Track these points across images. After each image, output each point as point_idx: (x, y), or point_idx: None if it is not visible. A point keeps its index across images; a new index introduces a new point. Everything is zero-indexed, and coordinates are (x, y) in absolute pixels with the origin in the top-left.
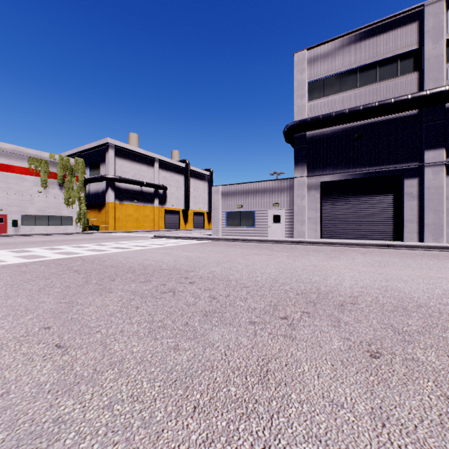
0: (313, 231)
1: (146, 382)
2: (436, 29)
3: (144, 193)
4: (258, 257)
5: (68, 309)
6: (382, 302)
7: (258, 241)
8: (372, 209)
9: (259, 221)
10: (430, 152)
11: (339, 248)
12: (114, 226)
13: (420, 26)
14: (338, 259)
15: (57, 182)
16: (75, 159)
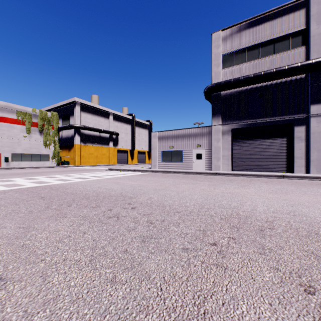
0: (226, 165)
1: None
2: (319, 13)
3: (101, 138)
4: (186, 186)
5: (23, 234)
6: (295, 226)
7: (185, 173)
8: (271, 149)
9: (186, 158)
10: (314, 106)
11: (247, 178)
12: (80, 162)
13: (307, 11)
14: (248, 187)
15: (38, 129)
16: (51, 113)
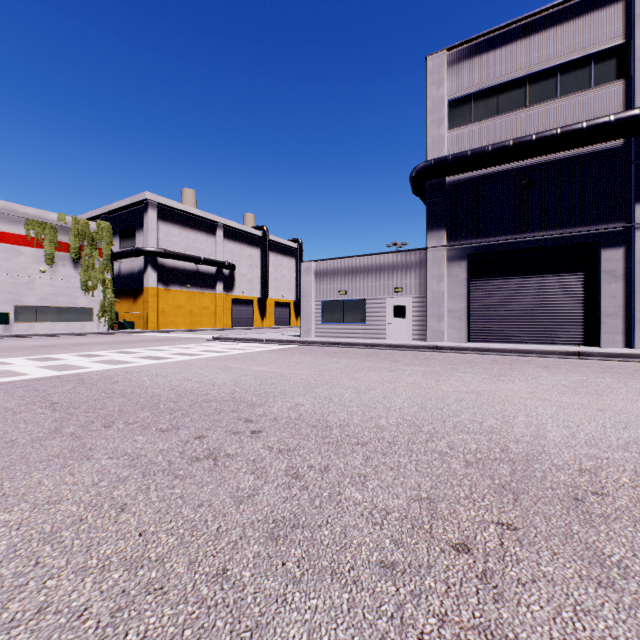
0: (457, 331)
1: None
2: None
3: (201, 275)
4: (375, 375)
5: None
6: None
7: (371, 346)
8: (550, 296)
9: (373, 315)
10: None
11: (502, 357)
12: (156, 323)
13: (628, 7)
14: (511, 380)
15: (69, 257)
16: (97, 223)
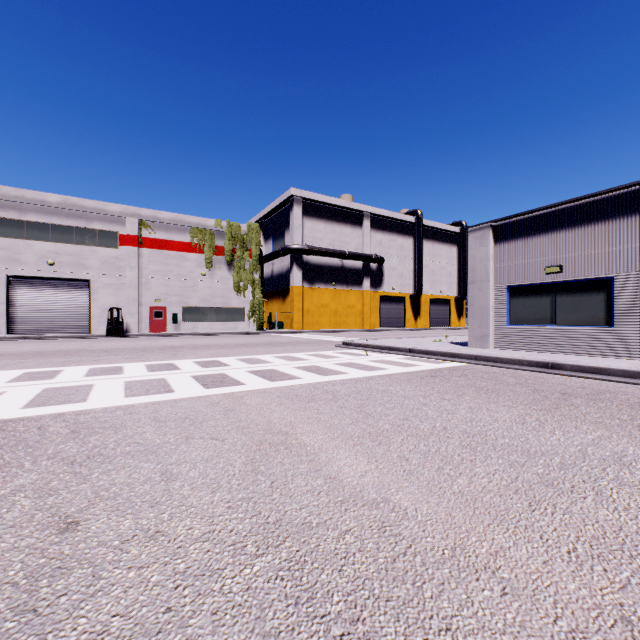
0: None
1: None
2: None
3: (346, 271)
4: None
5: None
6: None
7: None
8: None
9: (633, 309)
10: None
11: None
12: (301, 323)
13: None
14: None
15: (224, 260)
16: (247, 225)
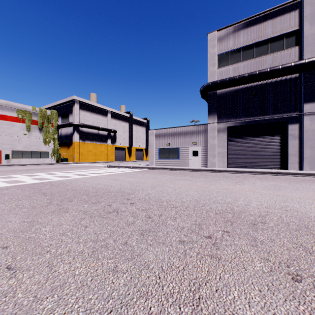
0: (222, 162)
1: (82, 313)
2: (312, 14)
3: (100, 135)
4: (182, 182)
5: (28, 228)
6: (286, 221)
7: (182, 170)
8: (265, 146)
9: (183, 155)
10: (307, 105)
11: (242, 174)
12: (79, 159)
13: (300, 12)
14: (242, 184)
15: (37, 127)
16: (50, 111)
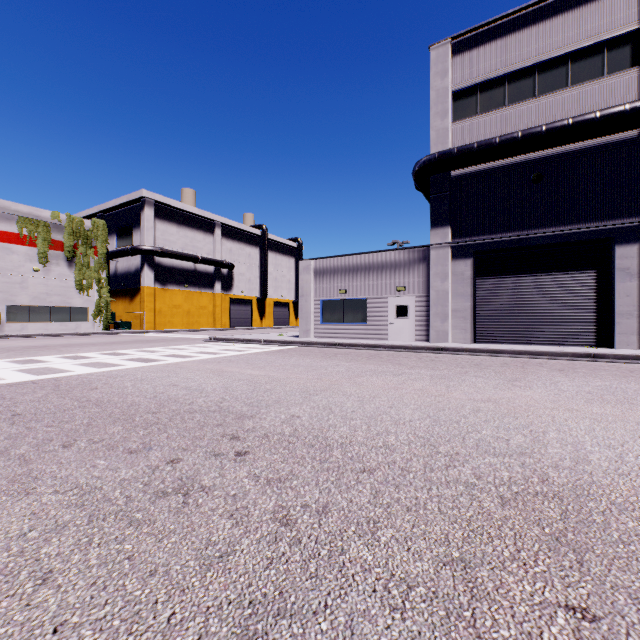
0: (462, 331)
1: None
2: None
3: (199, 274)
4: (379, 380)
5: None
6: None
7: (373, 347)
8: (560, 295)
9: (374, 315)
10: None
11: (511, 359)
12: (153, 323)
13: None
14: (528, 385)
15: (63, 256)
16: (92, 221)
